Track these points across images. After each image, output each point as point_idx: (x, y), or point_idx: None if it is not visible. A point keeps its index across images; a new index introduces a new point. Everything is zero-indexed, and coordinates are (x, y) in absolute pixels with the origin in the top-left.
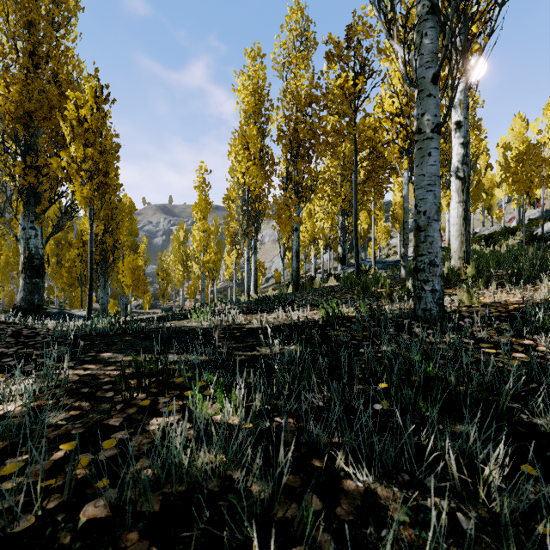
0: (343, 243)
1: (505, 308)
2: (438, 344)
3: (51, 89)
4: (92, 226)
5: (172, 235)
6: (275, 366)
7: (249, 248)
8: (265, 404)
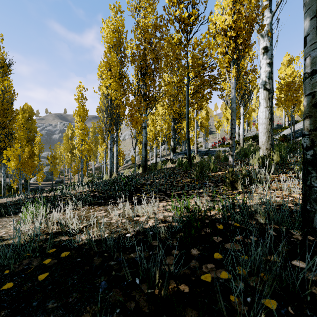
0: (174, 139)
1: None
2: None
3: None
4: None
5: (64, 133)
6: None
7: (111, 141)
8: None
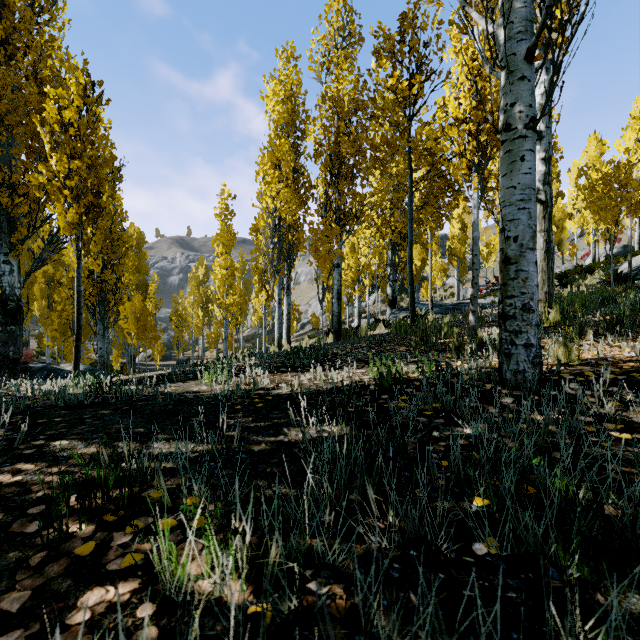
0: (392, 283)
1: (619, 368)
2: (543, 423)
3: (30, 87)
4: (80, 259)
5: (190, 273)
6: (309, 475)
7: (281, 288)
8: (291, 553)
